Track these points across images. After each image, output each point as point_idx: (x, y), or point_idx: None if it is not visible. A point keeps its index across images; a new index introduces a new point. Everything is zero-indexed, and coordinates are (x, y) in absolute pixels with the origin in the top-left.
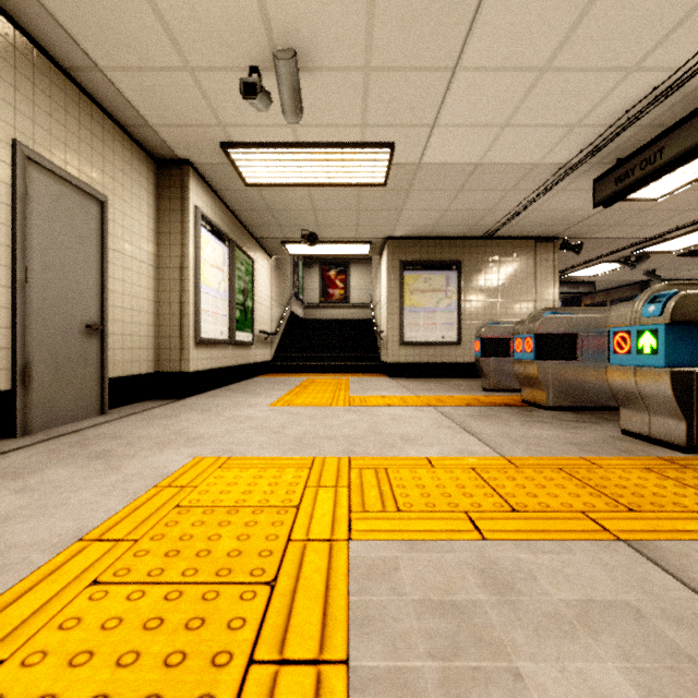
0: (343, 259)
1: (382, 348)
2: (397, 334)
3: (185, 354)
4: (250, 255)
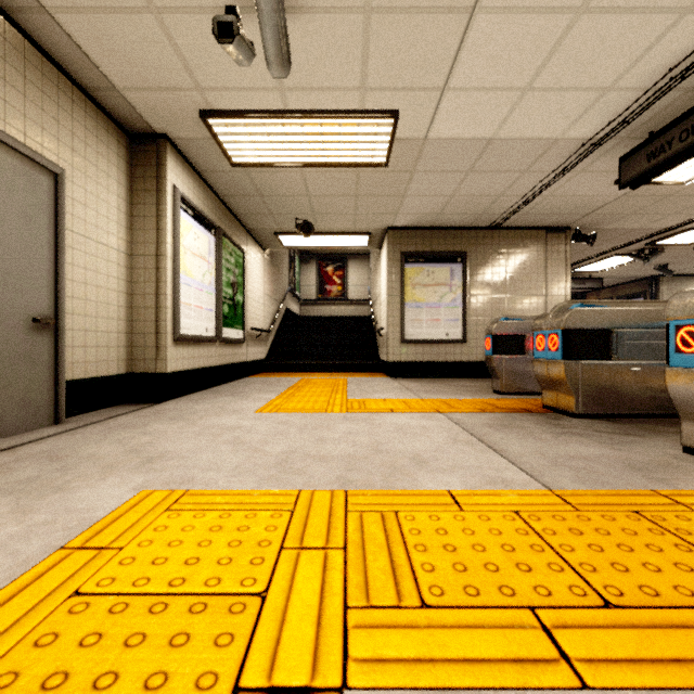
0: (340, 254)
1: (381, 346)
2: (398, 331)
3: (162, 353)
4: (240, 246)
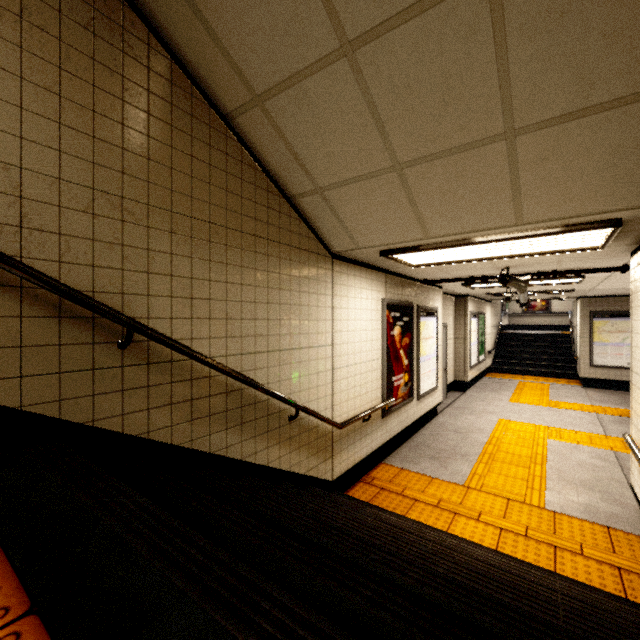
0: None
1: (577, 364)
2: (587, 359)
3: (466, 374)
4: (483, 312)
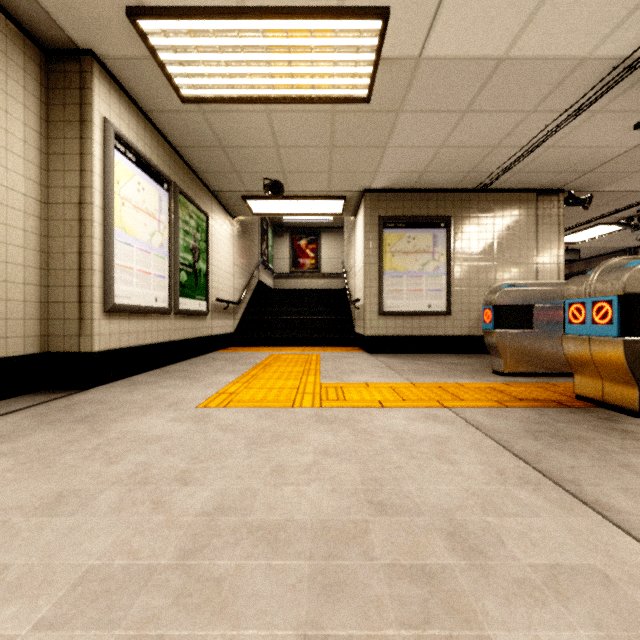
0: (313, 227)
1: (357, 319)
2: (376, 302)
3: (87, 327)
4: (203, 209)
